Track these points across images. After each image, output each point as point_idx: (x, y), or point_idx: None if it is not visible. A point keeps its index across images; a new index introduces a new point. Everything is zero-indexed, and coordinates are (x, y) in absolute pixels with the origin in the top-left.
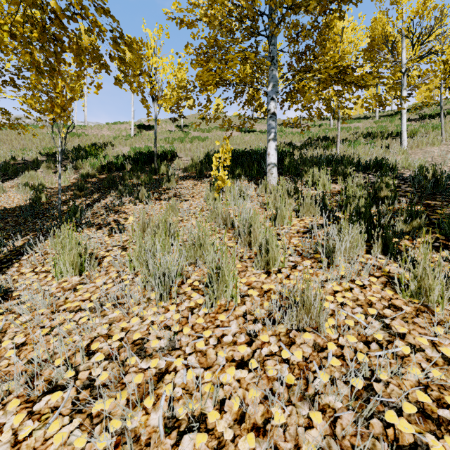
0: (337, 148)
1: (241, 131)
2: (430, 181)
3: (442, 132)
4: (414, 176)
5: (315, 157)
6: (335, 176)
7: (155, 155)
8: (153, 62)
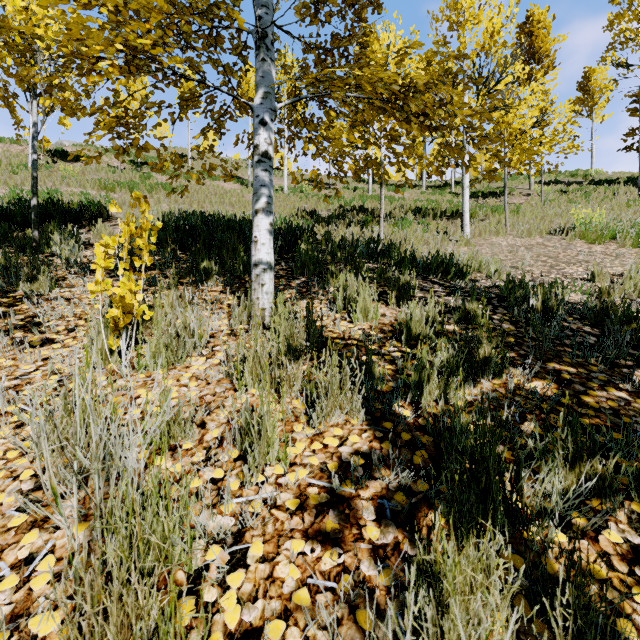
0: (381, 227)
1: (242, 183)
2: (540, 313)
3: (506, 218)
4: (499, 292)
5: (349, 244)
6: (381, 283)
7: (34, 211)
8: (17, 7)
